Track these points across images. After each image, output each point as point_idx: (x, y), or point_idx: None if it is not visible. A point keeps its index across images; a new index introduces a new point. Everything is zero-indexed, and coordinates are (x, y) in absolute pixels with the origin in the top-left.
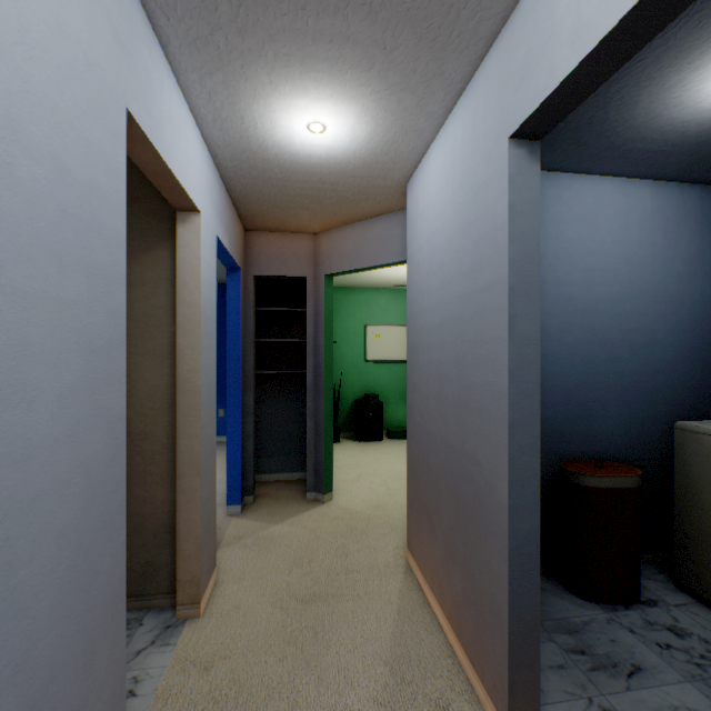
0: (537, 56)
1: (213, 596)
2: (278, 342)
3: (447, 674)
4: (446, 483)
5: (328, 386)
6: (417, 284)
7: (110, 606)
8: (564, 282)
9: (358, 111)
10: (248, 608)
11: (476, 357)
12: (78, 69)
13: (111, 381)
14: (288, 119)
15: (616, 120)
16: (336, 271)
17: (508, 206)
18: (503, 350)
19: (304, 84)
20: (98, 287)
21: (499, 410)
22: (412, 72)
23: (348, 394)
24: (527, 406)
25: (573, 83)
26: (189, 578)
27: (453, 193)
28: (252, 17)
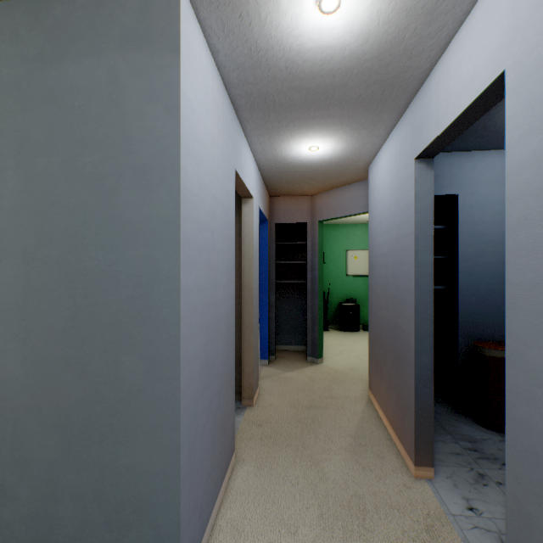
0: (424, 123)
1: (258, 399)
2: (288, 263)
3: (385, 446)
4: (388, 345)
5: (320, 290)
6: (374, 229)
7: (231, 371)
8: (478, 223)
9: (336, 140)
10: (276, 406)
11: (401, 272)
12: (226, 166)
13: (232, 282)
14: (298, 147)
15: (502, 124)
16: (325, 218)
17: (414, 194)
18: (412, 269)
19: (308, 134)
20: (229, 245)
21: (410, 300)
22: (365, 122)
23: (334, 298)
24: (425, 298)
25: (439, 140)
26: (248, 385)
27: (391, 180)
28: (284, 116)
